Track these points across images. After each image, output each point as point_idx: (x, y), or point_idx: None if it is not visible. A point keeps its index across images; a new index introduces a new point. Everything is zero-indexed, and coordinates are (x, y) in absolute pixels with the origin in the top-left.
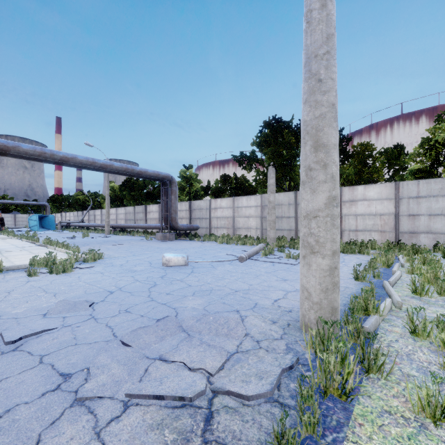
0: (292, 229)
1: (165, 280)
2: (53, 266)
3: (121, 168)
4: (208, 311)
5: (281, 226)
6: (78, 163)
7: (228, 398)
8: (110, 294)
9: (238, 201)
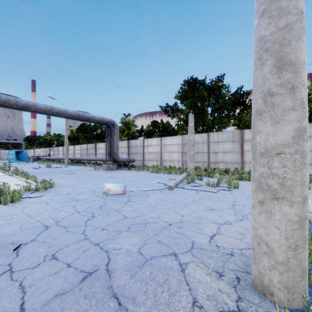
0: (205, 161)
1: (103, 211)
2: (2, 197)
3: (74, 114)
4: (143, 255)
5: (197, 159)
6: (38, 109)
7: None
8: (44, 230)
9: (164, 141)
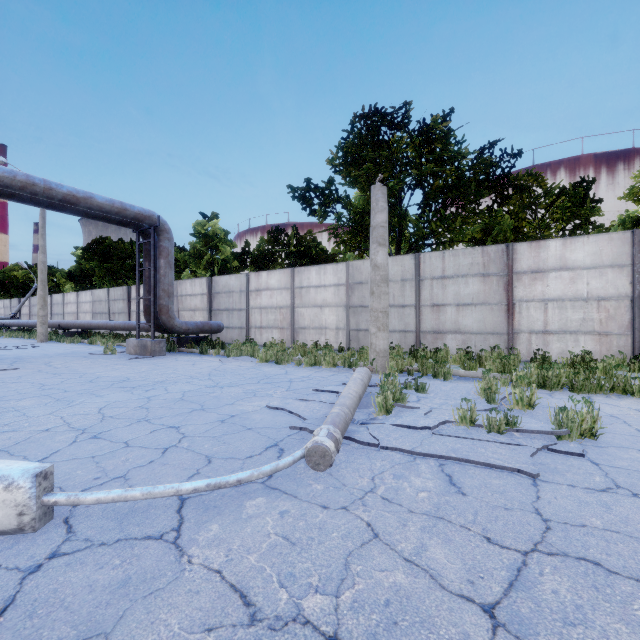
0: (409, 330)
1: None
2: None
3: (10, 180)
4: None
5: None
6: None
7: None
8: None
9: (301, 276)
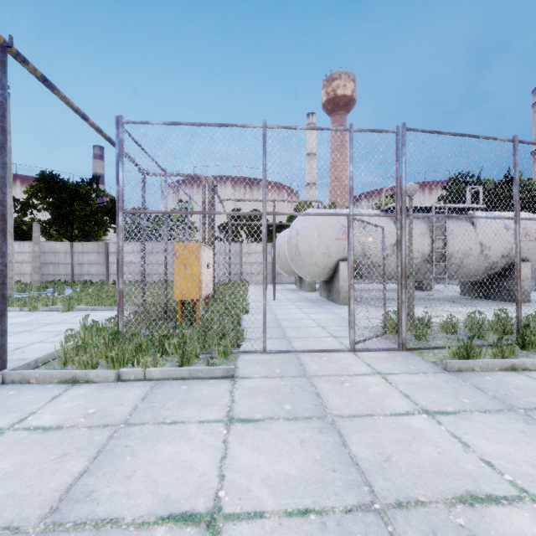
0: (69, 274)
1: None
2: None
3: None
4: None
5: (58, 271)
6: None
7: None
8: None
9: None
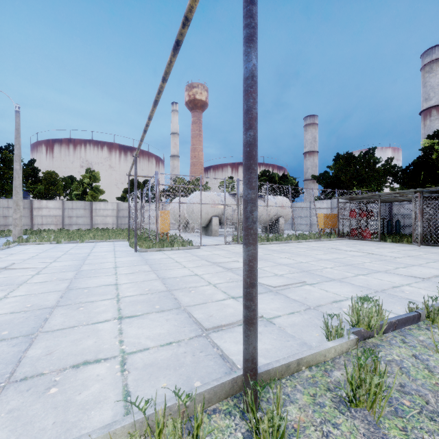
0: None
1: None
2: None
3: None
4: None
5: None
6: None
7: (2, 246)
8: None
9: None
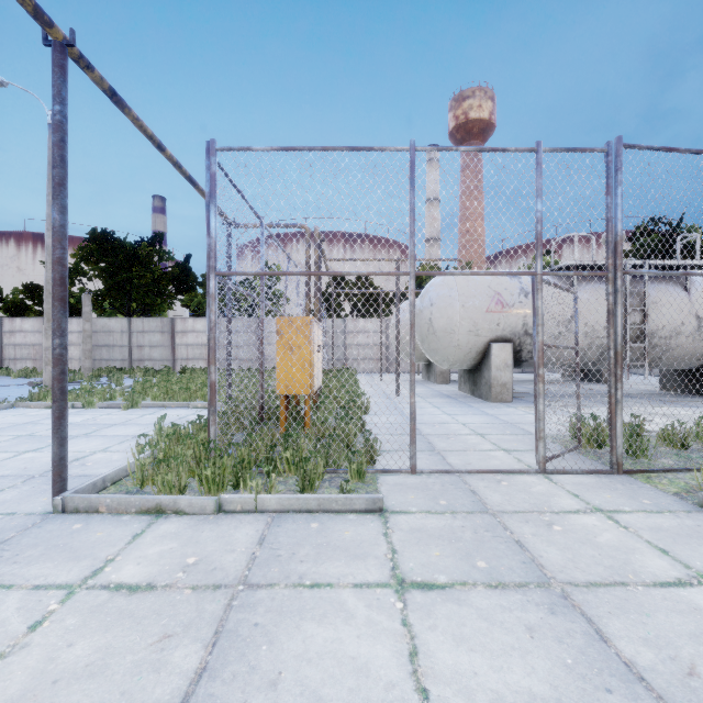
0: (126, 359)
1: None
2: None
3: None
4: None
5: (113, 356)
6: None
7: None
8: None
9: None
